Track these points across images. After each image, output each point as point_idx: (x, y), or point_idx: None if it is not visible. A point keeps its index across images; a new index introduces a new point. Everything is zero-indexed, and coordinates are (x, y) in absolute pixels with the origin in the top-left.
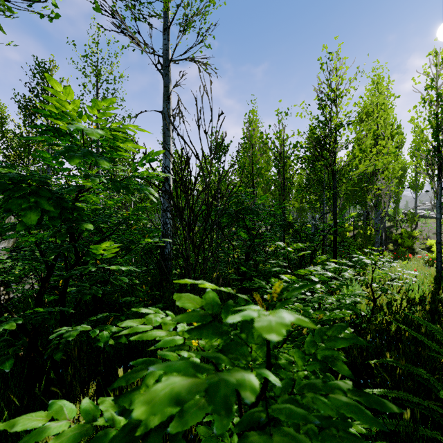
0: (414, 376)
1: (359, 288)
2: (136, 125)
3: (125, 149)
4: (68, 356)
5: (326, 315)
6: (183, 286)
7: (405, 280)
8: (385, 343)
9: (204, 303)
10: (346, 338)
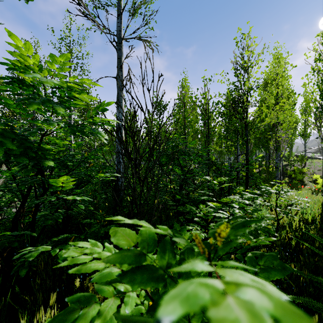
0: (313, 283)
1: (266, 211)
2: (89, 79)
3: (80, 99)
4: (37, 267)
5: (252, 242)
6: (131, 211)
7: (300, 205)
8: (288, 255)
9: (139, 240)
10: (279, 270)
